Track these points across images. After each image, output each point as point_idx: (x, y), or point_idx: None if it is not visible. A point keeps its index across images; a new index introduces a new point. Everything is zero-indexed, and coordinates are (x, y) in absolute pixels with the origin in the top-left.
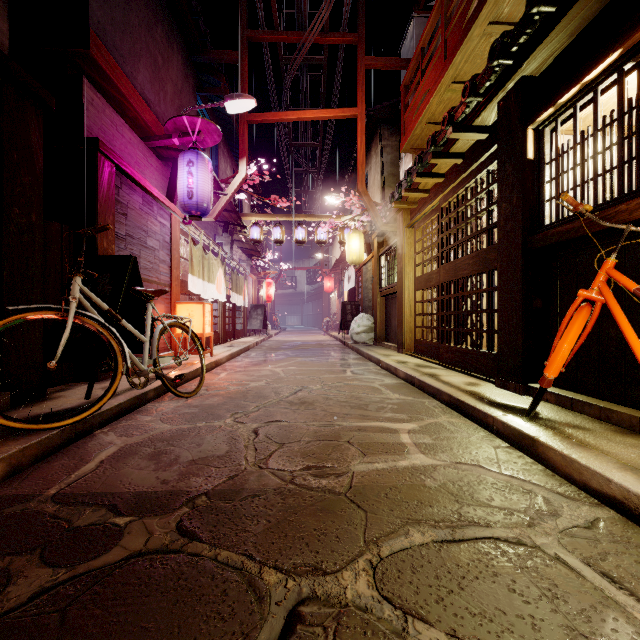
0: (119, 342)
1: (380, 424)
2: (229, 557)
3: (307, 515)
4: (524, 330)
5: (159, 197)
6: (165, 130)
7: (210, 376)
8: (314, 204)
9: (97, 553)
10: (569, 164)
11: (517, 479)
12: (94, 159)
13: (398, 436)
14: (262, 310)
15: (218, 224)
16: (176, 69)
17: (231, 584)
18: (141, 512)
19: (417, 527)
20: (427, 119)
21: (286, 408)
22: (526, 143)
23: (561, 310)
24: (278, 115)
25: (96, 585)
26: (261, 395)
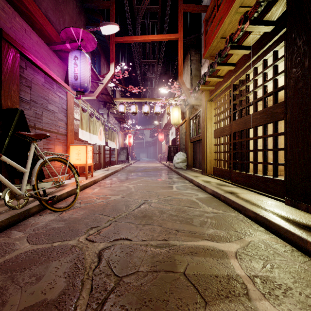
0: None
1: (207, 244)
2: None
3: None
4: None
5: (57, 79)
6: (61, 38)
7: (87, 191)
8: (153, 95)
9: None
10: None
11: None
12: None
13: (229, 263)
14: (126, 150)
15: (101, 103)
16: (72, 8)
17: None
18: None
19: None
20: (221, 35)
21: (131, 222)
22: None
23: None
24: (132, 38)
25: None
26: (115, 208)
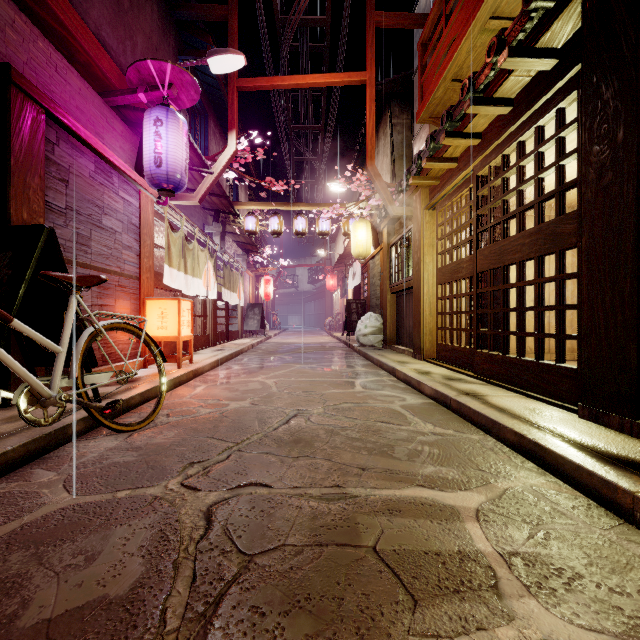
0: None
1: (422, 494)
2: None
3: None
4: None
5: (120, 166)
6: (128, 82)
7: (182, 391)
8: (316, 196)
9: None
10: None
11: None
12: (5, 94)
13: (463, 530)
14: (259, 309)
15: (208, 213)
16: (150, 20)
17: None
18: None
19: None
20: (453, 75)
21: (270, 453)
22: None
23: None
24: (273, 80)
25: None
26: (239, 425)
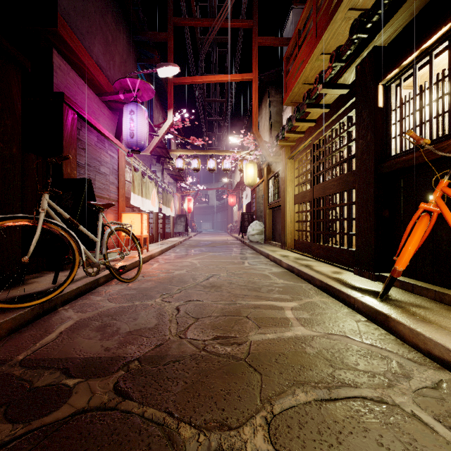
0: (77, 242)
1: (270, 303)
2: (153, 414)
3: (215, 377)
4: (376, 233)
5: (109, 137)
6: (114, 88)
7: (146, 266)
8: (221, 143)
9: (49, 410)
10: (410, 110)
11: (375, 347)
12: (60, 108)
13: (284, 312)
14: (184, 218)
15: (153, 157)
16: (122, 45)
17: (154, 438)
18: (87, 374)
19: (301, 388)
20: (303, 81)
21: (201, 290)
22: (377, 95)
23: (404, 218)
24: (195, 78)
25: (45, 439)
26: (182, 280)
